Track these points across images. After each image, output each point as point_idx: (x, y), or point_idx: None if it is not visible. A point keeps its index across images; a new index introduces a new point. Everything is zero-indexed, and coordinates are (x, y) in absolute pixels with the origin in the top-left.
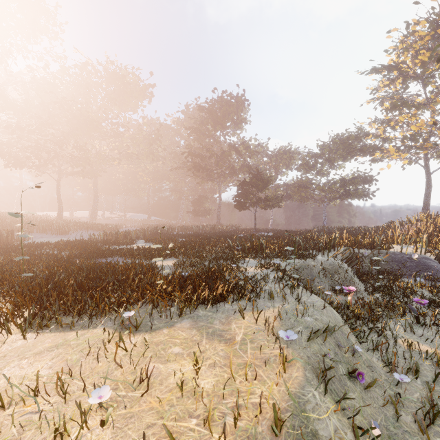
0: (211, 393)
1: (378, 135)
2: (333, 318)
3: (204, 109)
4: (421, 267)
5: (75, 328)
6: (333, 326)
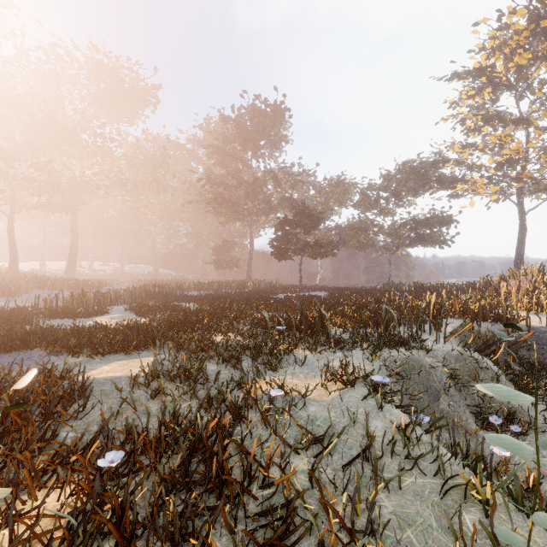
0: None
1: (461, 162)
2: None
3: (229, 120)
4: None
5: None
6: None
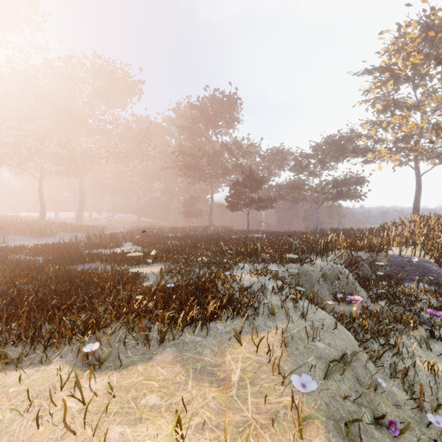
0: None
1: (370, 137)
2: (347, 341)
3: (196, 107)
4: (421, 271)
5: (22, 365)
6: (351, 356)
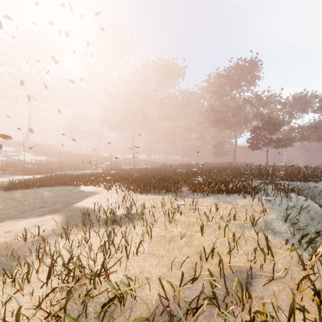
0: (224, 215)
1: None
2: (313, 207)
3: (222, 76)
4: None
5: (160, 195)
6: (307, 207)
